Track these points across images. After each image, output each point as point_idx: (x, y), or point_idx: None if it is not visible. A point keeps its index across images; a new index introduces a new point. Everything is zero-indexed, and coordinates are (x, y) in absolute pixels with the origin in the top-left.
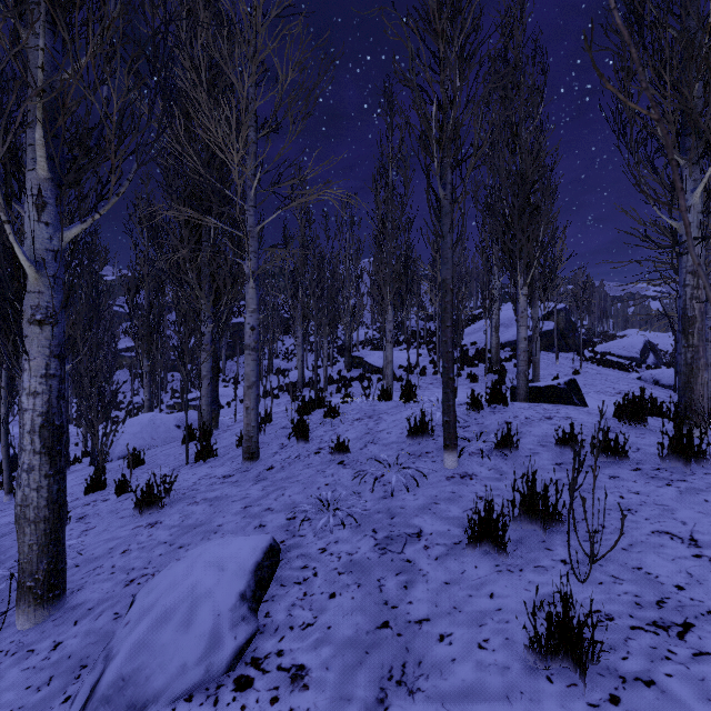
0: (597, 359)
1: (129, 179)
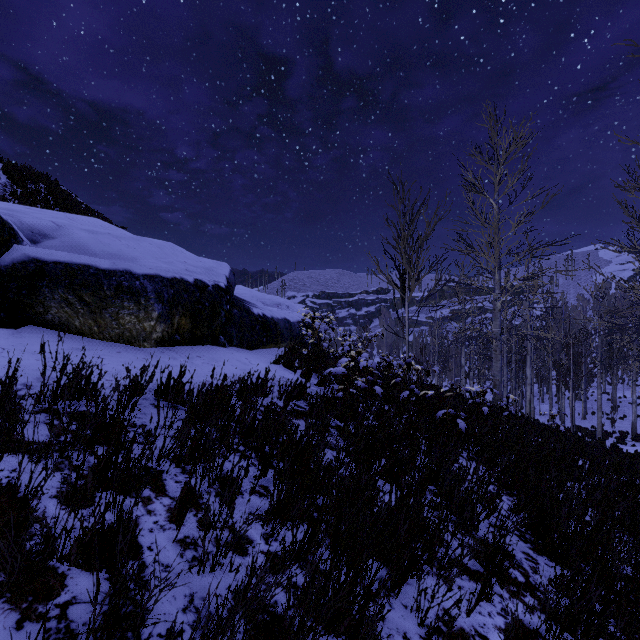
0: None
1: None
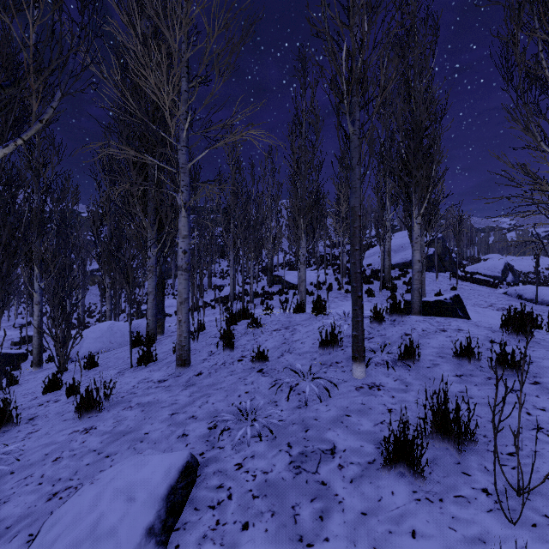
0: (467, 277)
1: (53, 106)
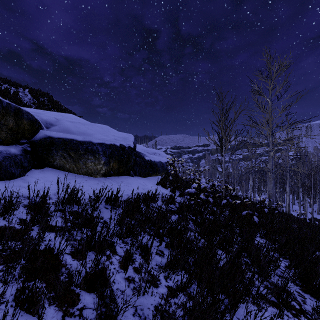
0: None
1: None
